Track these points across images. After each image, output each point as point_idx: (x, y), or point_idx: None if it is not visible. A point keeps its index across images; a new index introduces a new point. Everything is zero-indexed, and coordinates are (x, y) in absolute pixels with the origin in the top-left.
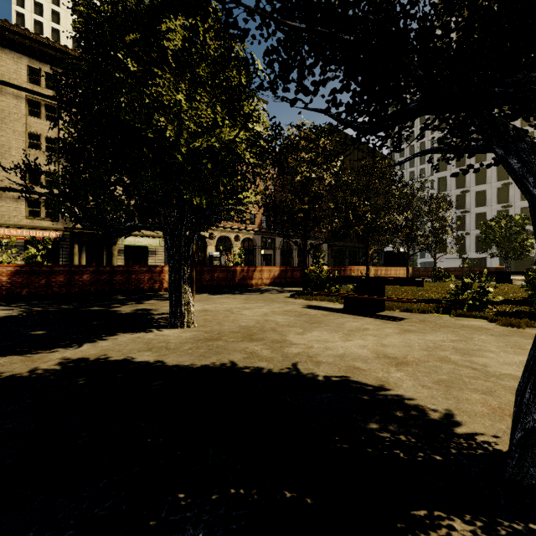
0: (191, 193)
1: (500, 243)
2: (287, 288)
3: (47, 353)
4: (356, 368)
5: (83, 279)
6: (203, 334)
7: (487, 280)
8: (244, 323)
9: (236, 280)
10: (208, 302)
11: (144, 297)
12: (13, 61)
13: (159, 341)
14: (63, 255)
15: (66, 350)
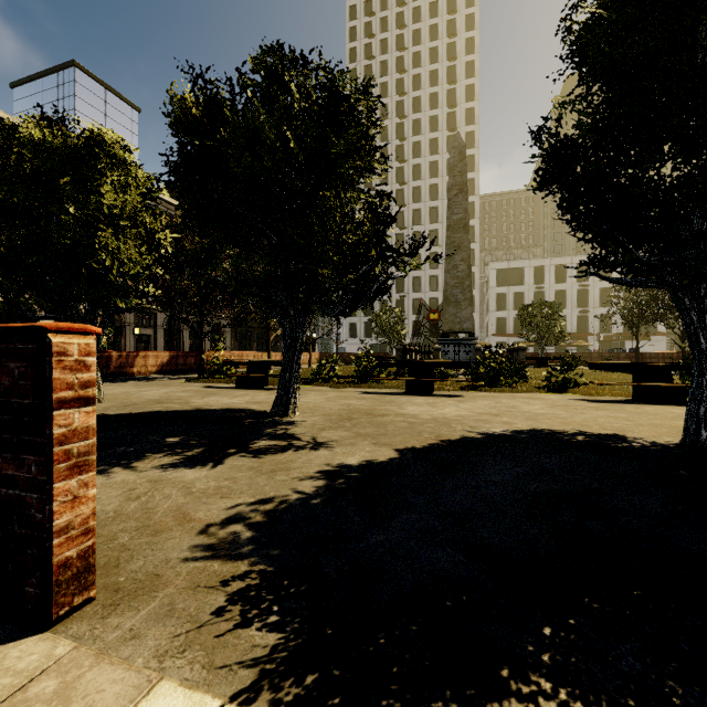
0: (115, 298)
1: (386, 331)
2: (180, 376)
3: None
4: (233, 406)
5: None
6: (120, 404)
7: (334, 362)
8: (150, 398)
9: (112, 368)
10: None
11: None
12: None
13: None
14: None
15: None
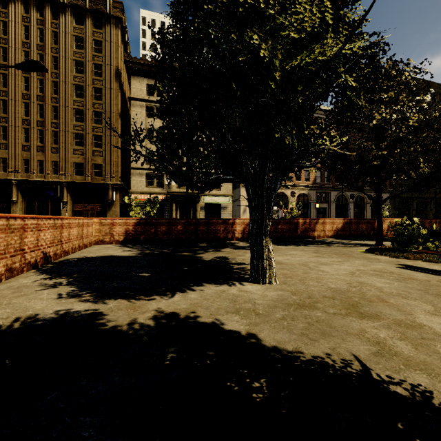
0: (281, 131)
1: None
2: (354, 241)
3: (146, 300)
4: None
5: (177, 229)
6: (291, 296)
7: None
8: (332, 284)
9: (298, 232)
10: (278, 253)
11: (221, 245)
12: (139, 83)
13: (244, 299)
14: (166, 211)
15: (161, 299)
